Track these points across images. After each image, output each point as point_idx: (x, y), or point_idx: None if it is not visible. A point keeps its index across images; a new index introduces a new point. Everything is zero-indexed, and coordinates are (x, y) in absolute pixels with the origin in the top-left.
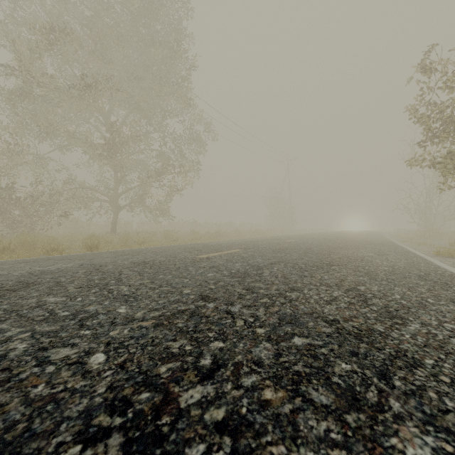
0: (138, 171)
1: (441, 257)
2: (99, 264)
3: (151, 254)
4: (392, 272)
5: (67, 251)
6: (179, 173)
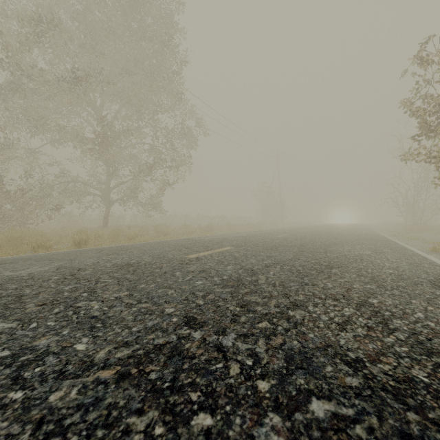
0: (131, 165)
1: (437, 253)
2: (78, 267)
3: (138, 252)
4: (400, 277)
5: (55, 246)
6: (171, 167)
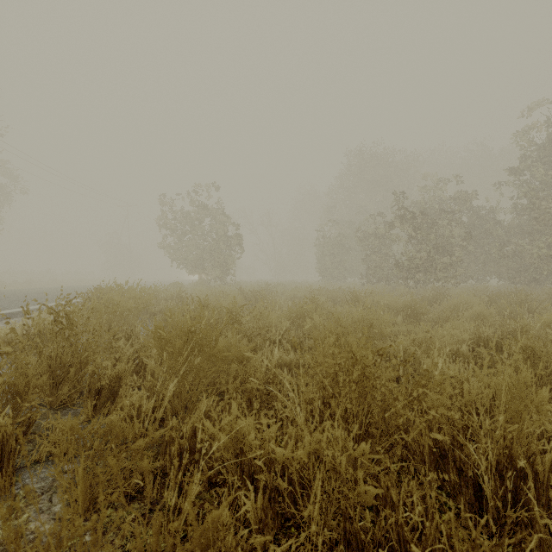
0: None
1: None
2: None
3: None
4: None
5: None
6: None
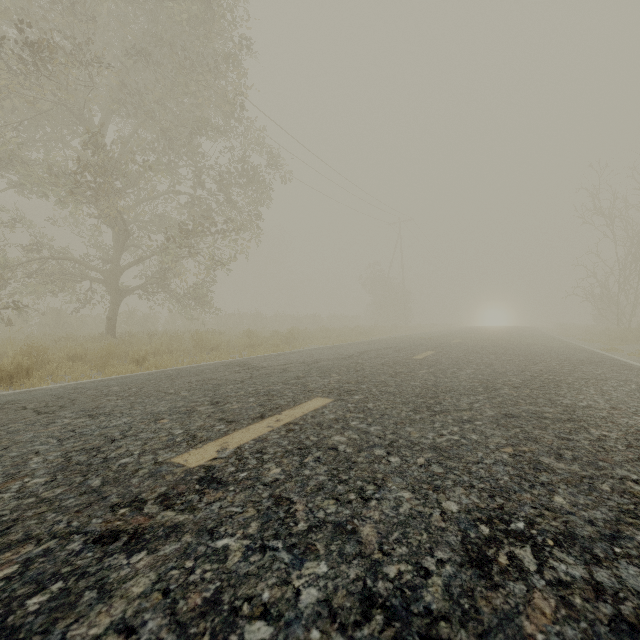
0: (161, 231)
1: None
2: None
3: (58, 429)
4: None
5: None
6: (224, 232)
